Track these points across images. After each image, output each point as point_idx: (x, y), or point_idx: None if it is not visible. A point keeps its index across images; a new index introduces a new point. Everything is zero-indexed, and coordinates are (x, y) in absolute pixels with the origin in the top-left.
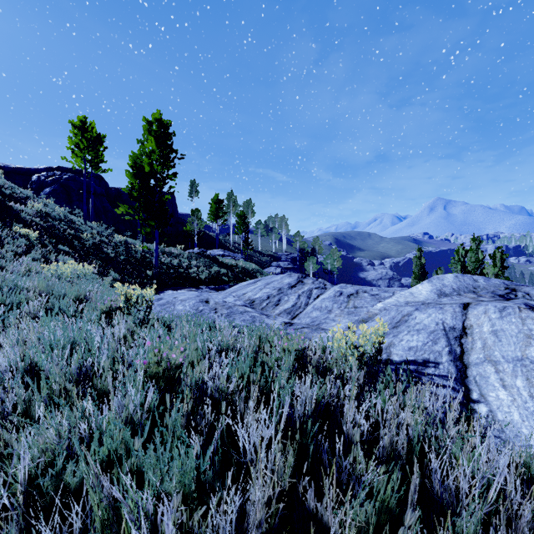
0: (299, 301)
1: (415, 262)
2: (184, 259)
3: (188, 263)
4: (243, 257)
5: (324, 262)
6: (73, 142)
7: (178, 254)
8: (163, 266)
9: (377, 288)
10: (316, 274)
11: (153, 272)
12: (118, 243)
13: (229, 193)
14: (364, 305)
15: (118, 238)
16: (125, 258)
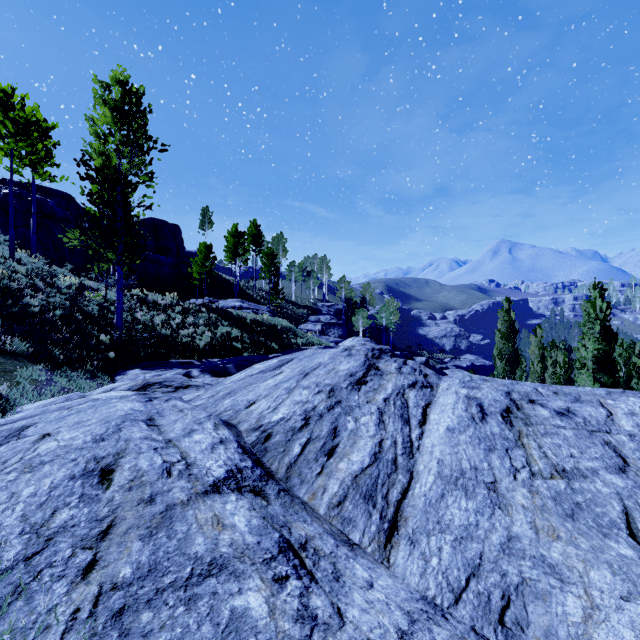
0: (385, 436)
1: (501, 317)
2: (177, 313)
3: (182, 320)
4: (269, 310)
5: (378, 316)
6: None
7: (168, 305)
8: (137, 326)
9: (545, 386)
10: (367, 332)
11: (114, 337)
12: (62, 288)
13: (252, 224)
14: (581, 464)
15: (66, 280)
16: (64, 313)
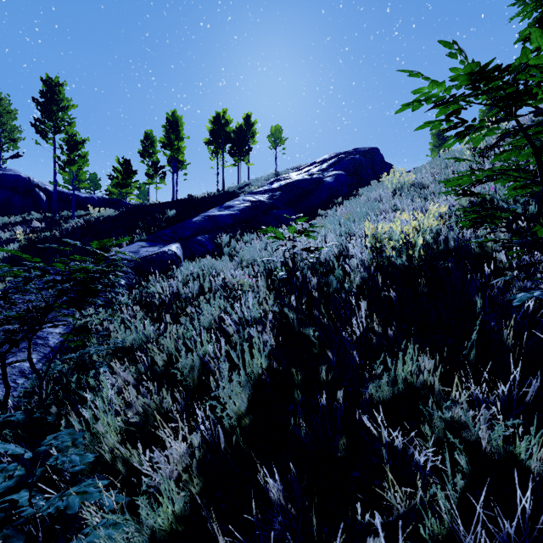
0: None
1: None
2: None
3: None
4: None
5: None
6: (432, 144)
7: None
8: None
9: None
10: None
11: None
12: None
13: None
14: None
15: None
16: None
